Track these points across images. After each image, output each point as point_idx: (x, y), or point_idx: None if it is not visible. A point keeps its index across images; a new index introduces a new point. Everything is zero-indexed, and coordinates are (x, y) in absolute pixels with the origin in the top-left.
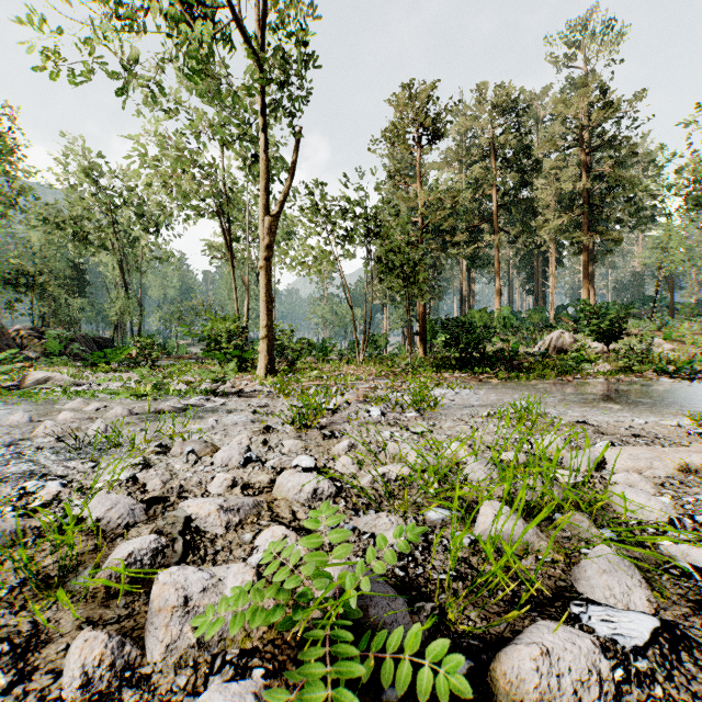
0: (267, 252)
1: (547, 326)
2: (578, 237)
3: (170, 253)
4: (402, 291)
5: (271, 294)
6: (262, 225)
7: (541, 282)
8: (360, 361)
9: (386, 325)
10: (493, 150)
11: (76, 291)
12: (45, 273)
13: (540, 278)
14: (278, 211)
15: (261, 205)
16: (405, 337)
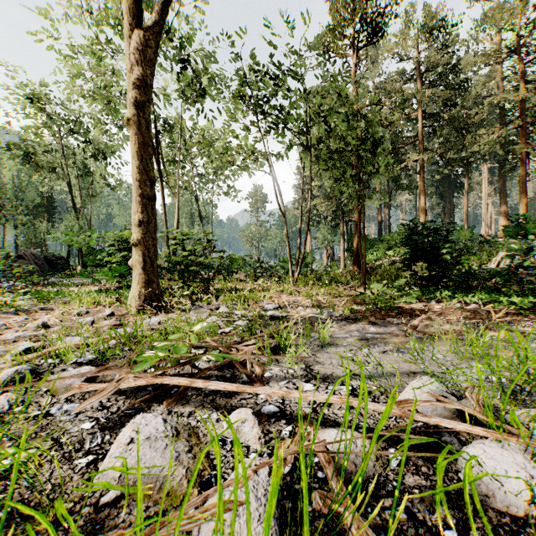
0: (141, 94)
1: (483, 242)
2: (519, 148)
3: (119, 181)
4: (356, 182)
5: (151, 169)
6: (133, 47)
7: (451, 205)
8: (294, 280)
9: (311, 245)
10: (418, 73)
11: (46, 217)
12: (0, 197)
13: (450, 202)
14: (161, 24)
15: (132, 13)
16: (326, 255)
